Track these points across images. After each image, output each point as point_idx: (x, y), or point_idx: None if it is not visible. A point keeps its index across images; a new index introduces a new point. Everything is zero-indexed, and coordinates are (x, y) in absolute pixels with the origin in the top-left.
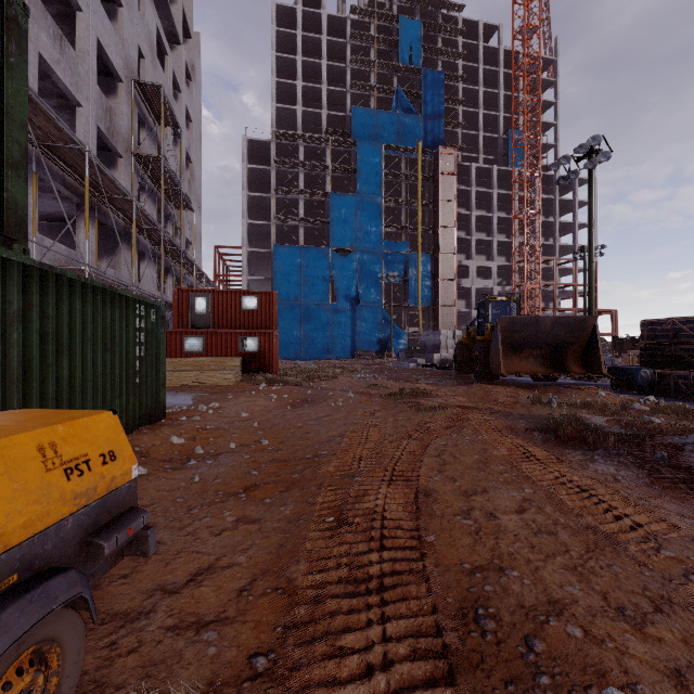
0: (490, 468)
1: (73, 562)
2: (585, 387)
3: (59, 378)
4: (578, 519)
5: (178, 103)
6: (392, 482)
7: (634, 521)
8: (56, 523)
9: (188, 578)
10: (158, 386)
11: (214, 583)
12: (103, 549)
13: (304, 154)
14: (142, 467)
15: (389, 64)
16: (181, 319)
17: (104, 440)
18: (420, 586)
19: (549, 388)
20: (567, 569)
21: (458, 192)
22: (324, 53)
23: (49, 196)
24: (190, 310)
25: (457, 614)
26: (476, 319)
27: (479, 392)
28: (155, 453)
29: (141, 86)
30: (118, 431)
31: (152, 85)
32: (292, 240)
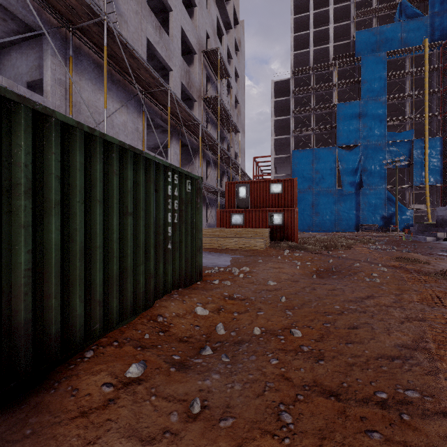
0: None
1: None
2: None
3: (44, 243)
4: None
5: (230, 66)
6: None
7: None
8: None
9: None
10: (194, 251)
11: None
12: None
13: (315, 81)
14: (136, 366)
15: None
16: (230, 202)
17: None
18: None
19: None
20: None
21: None
22: (331, 0)
23: (158, 131)
24: (235, 196)
25: None
26: None
27: None
28: (175, 327)
29: (207, 53)
30: None
31: (213, 50)
32: (305, 145)
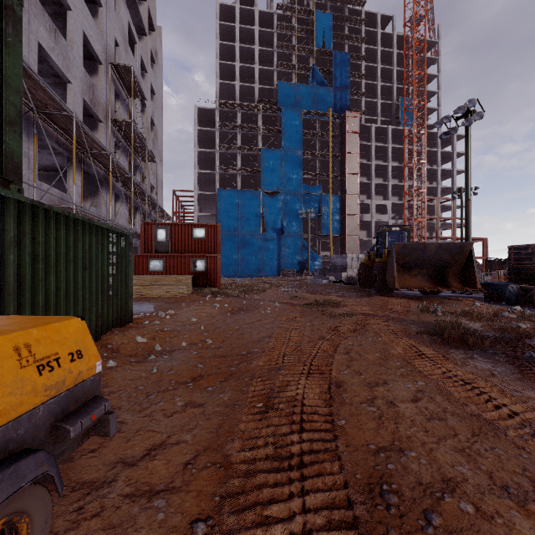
0: (389, 364)
1: (44, 443)
2: (463, 299)
3: (47, 291)
4: (463, 408)
5: (145, 80)
6: (309, 374)
7: (511, 410)
8: (29, 411)
9: (144, 453)
10: (127, 297)
11: (164, 458)
12: (69, 432)
13: (241, 119)
14: (112, 361)
15: (307, 48)
16: (147, 246)
17: (73, 341)
18: (333, 463)
19: (434, 300)
20: (457, 451)
21: (360, 146)
22: (257, 40)
23: (46, 152)
24: (153, 239)
25: (365, 489)
26: (375, 245)
27: (378, 302)
28: (123, 350)
29: (116, 67)
30: (85, 333)
31: (124, 66)
32: (232, 185)
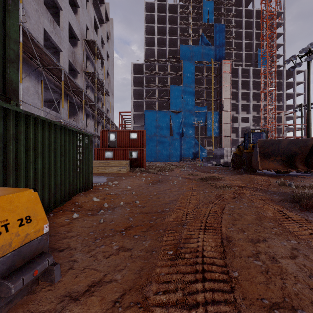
0: (264, 224)
1: None
2: (308, 177)
3: (36, 169)
4: None
5: (103, 49)
6: (205, 230)
7: None
8: None
9: (85, 288)
10: (89, 173)
11: (100, 294)
12: (10, 289)
13: (158, 68)
14: (76, 214)
15: (198, 23)
16: (104, 143)
17: (23, 209)
18: None
19: (286, 177)
20: None
21: (232, 81)
22: (167, 22)
23: (49, 91)
24: (107, 139)
25: None
26: (243, 142)
27: (247, 178)
28: (85, 206)
29: (87, 41)
30: (36, 202)
31: (91, 40)
32: (152, 108)
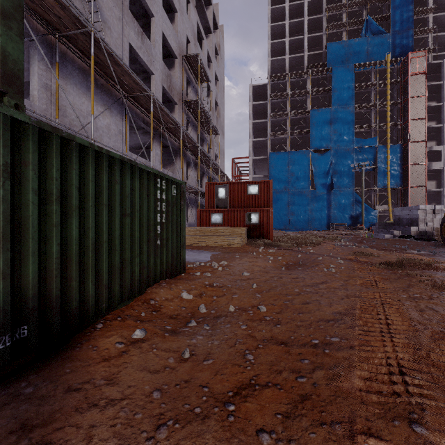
0: None
1: None
2: None
3: (68, 238)
4: None
5: (210, 70)
6: None
7: None
8: None
9: None
10: (179, 247)
11: None
12: None
13: (290, 87)
14: (139, 331)
15: (359, 1)
16: (210, 202)
17: None
18: None
19: None
20: None
21: (427, 88)
22: (305, 12)
23: (139, 133)
24: (215, 196)
25: None
26: None
27: None
28: (165, 308)
29: (187, 58)
30: None
31: (193, 55)
32: (282, 148)
